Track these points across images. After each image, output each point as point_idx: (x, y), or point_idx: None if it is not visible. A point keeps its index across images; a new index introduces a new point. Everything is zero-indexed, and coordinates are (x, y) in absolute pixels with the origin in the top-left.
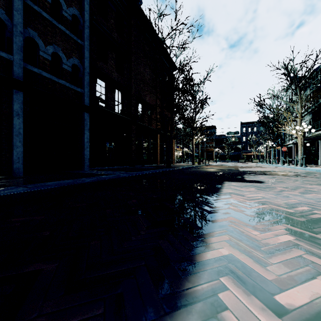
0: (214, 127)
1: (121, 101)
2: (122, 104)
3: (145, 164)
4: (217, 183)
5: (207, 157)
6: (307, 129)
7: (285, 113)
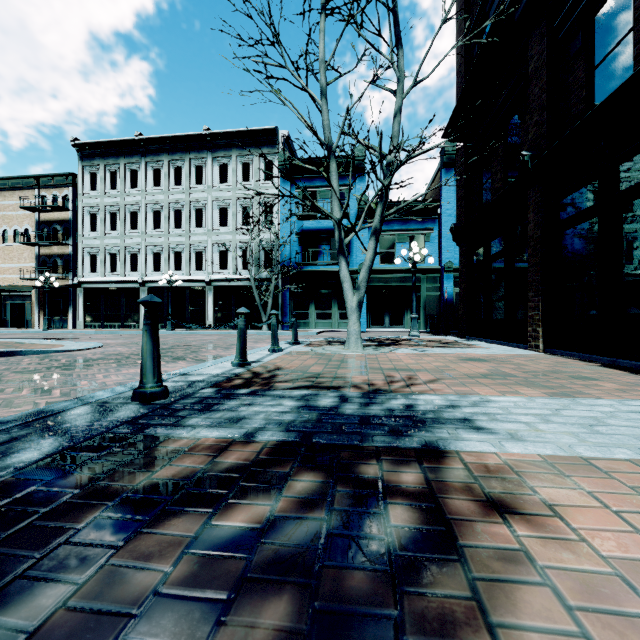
0: None
1: None
2: None
3: None
4: None
5: None
6: None
7: None
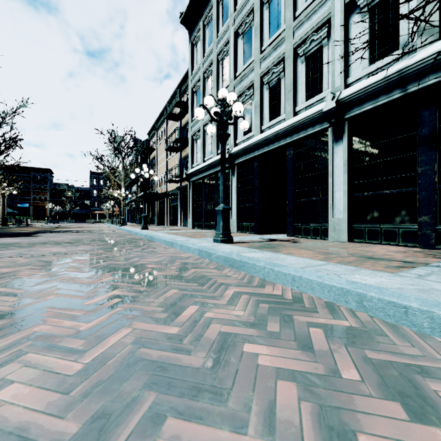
0: (49, 171)
1: None
2: None
3: None
4: None
5: (36, 215)
6: (124, 194)
7: (113, 176)
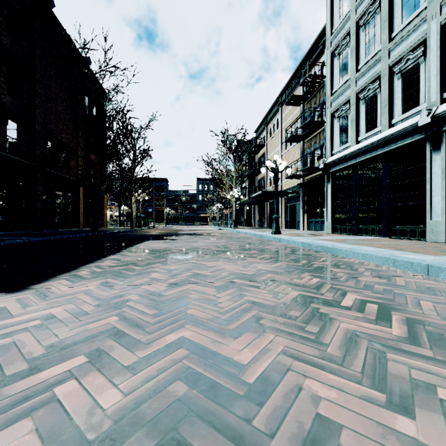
0: (165, 180)
1: (17, 136)
2: (18, 141)
3: (59, 229)
4: (139, 242)
5: (156, 218)
6: (237, 195)
7: (224, 178)
